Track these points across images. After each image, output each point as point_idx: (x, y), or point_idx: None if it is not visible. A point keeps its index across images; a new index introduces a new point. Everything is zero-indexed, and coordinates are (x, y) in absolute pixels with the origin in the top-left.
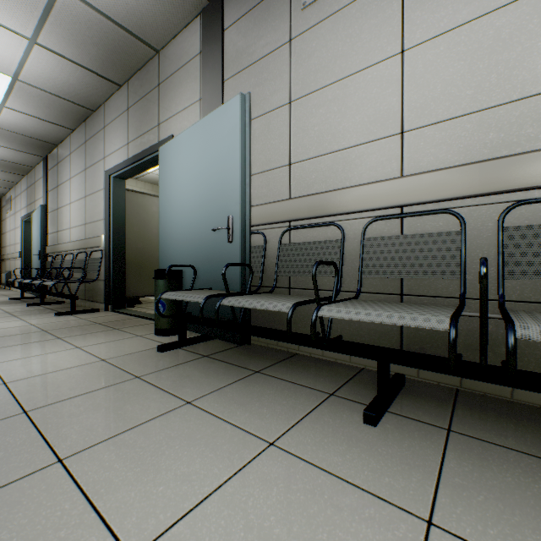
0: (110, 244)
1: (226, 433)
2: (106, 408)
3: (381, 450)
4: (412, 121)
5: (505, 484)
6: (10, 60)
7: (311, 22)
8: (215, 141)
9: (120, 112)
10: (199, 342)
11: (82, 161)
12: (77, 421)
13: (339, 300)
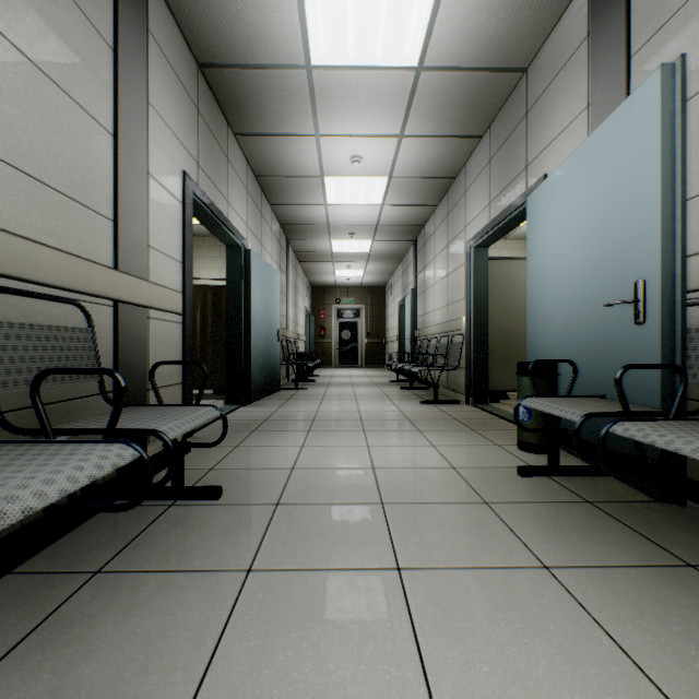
0: (470, 327)
1: (598, 648)
2: (445, 529)
3: None
4: None
5: None
6: (386, 163)
7: None
8: (609, 164)
9: (480, 168)
10: (580, 475)
11: (444, 237)
12: (418, 532)
13: None
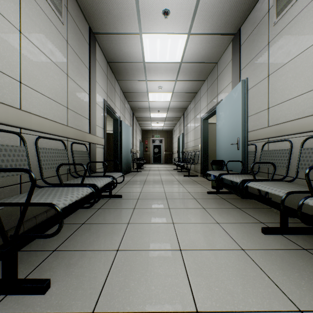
0: (201, 148)
1: (207, 217)
2: (182, 203)
3: (254, 238)
4: None
5: (294, 262)
6: (171, 88)
7: (278, 31)
8: (233, 103)
9: (204, 91)
10: (225, 194)
11: (193, 114)
12: (175, 203)
13: (268, 180)
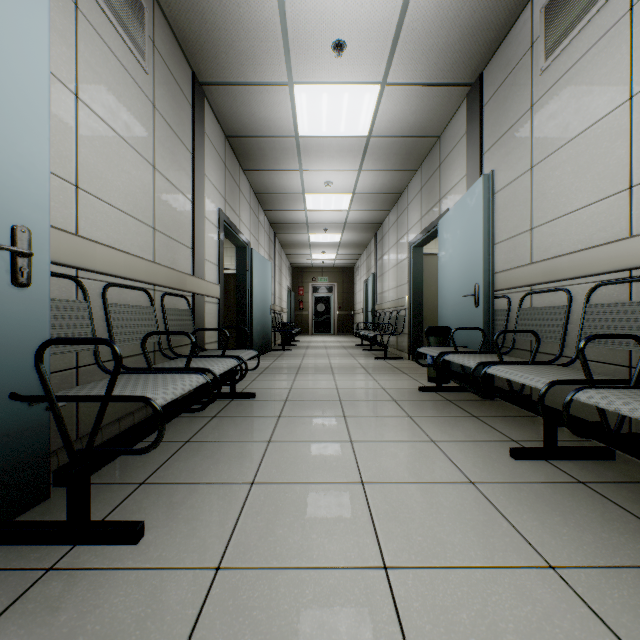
0: (410, 304)
1: (415, 431)
2: (369, 407)
3: (495, 465)
4: None
5: (557, 501)
6: (350, 185)
7: (548, 84)
8: (468, 217)
9: (416, 192)
10: (453, 391)
11: (395, 235)
12: (356, 408)
13: (525, 364)
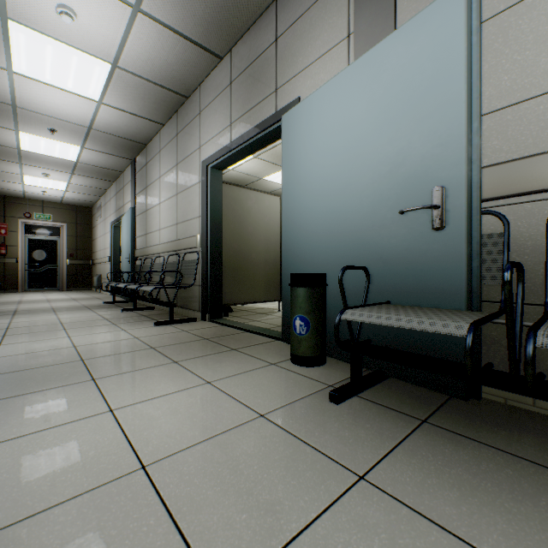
0: (207, 244)
1: None
2: None
3: None
4: None
5: None
6: (111, 40)
7: None
8: (397, 77)
9: (220, 89)
10: (374, 384)
11: (173, 157)
12: None
13: None
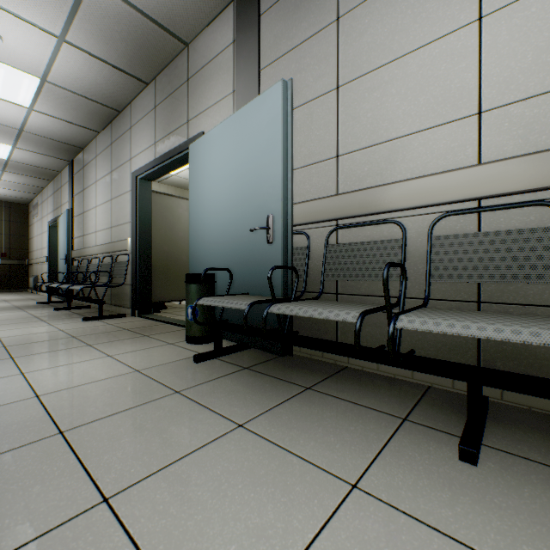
0: (136, 248)
1: (295, 468)
2: (148, 430)
3: (499, 502)
4: (493, 98)
5: None
6: (39, 60)
7: None
8: (252, 134)
9: (147, 110)
10: (235, 352)
11: (108, 164)
12: (119, 446)
13: (412, 308)
